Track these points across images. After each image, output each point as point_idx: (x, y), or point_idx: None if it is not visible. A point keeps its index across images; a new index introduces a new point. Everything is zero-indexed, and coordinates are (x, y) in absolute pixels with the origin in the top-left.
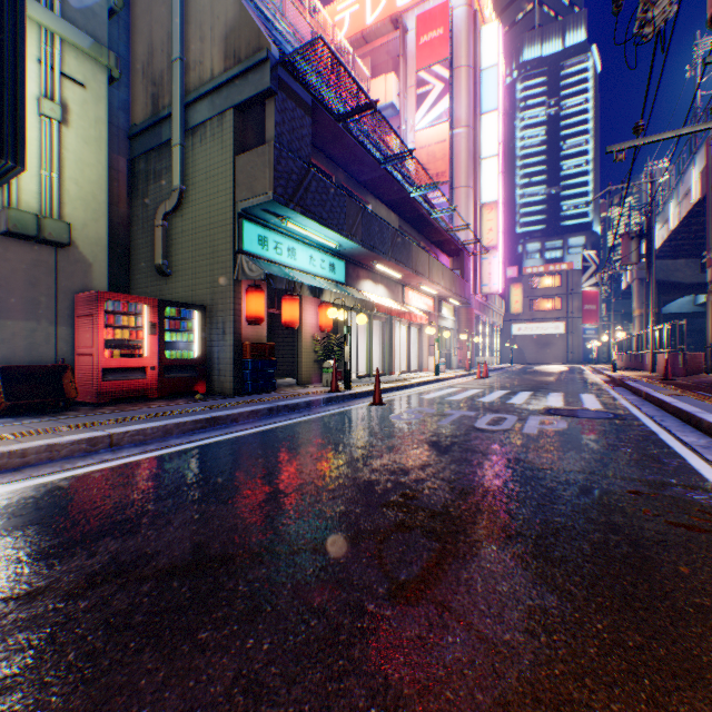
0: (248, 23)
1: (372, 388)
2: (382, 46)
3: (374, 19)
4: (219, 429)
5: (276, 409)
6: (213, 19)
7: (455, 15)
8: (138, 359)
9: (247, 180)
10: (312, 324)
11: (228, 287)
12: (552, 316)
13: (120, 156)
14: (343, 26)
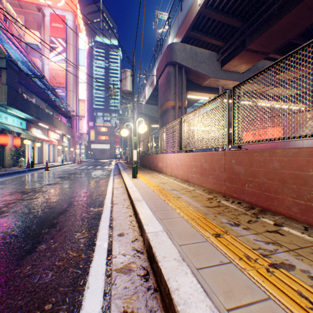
0: None
1: (42, 167)
2: (31, 13)
3: None
4: (3, 177)
5: (15, 172)
6: None
7: (69, 22)
8: None
9: None
10: (10, 144)
11: None
12: (106, 142)
13: None
14: None
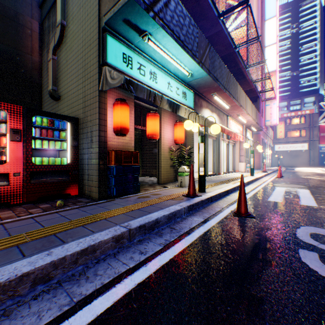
0: None
1: (222, 190)
2: None
3: None
4: None
5: (127, 236)
6: None
7: None
8: None
9: None
10: (168, 139)
11: (94, 99)
12: (299, 140)
13: (33, 19)
14: None
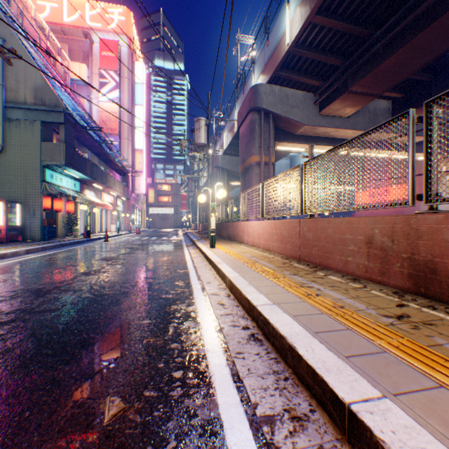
0: (51, 91)
1: (99, 237)
2: (76, 40)
3: (70, 21)
4: (66, 247)
5: (76, 242)
6: (26, 76)
7: (122, 49)
8: (0, 226)
9: (50, 153)
10: (63, 209)
11: (38, 195)
12: (169, 205)
13: None
14: (45, 10)
